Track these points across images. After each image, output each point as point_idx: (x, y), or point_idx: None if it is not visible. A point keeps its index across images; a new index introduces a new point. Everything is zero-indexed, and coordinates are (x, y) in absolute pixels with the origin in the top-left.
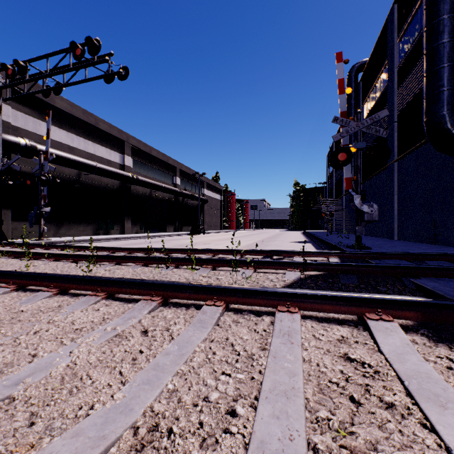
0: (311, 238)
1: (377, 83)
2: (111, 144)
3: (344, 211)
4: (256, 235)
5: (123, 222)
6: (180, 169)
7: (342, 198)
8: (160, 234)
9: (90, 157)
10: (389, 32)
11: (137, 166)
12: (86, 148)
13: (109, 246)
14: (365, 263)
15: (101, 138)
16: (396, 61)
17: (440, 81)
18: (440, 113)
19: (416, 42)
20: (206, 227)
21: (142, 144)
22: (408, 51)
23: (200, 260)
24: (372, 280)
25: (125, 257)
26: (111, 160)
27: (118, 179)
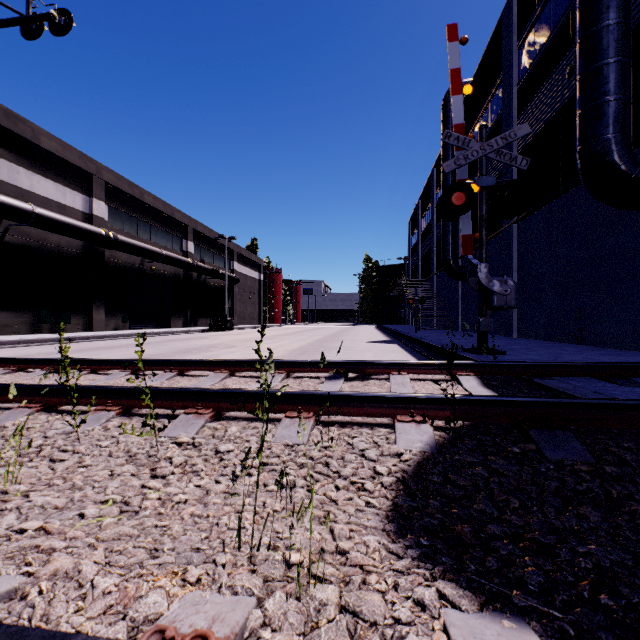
0: (394, 336)
1: (485, 112)
2: (65, 177)
3: (435, 297)
4: (312, 331)
5: (89, 311)
6: (194, 230)
7: (433, 279)
8: (157, 331)
9: (22, 195)
10: (504, 35)
11: (118, 218)
12: (14, 179)
13: (41, 354)
14: (583, 399)
15: (44, 165)
16: (516, 77)
17: (604, 86)
18: (604, 136)
19: (548, 46)
20: (237, 320)
21: (126, 183)
22: (535, 60)
23: (183, 394)
24: (616, 446)
25: (0, 389)
26: (65, 205)
27: (78, 238)
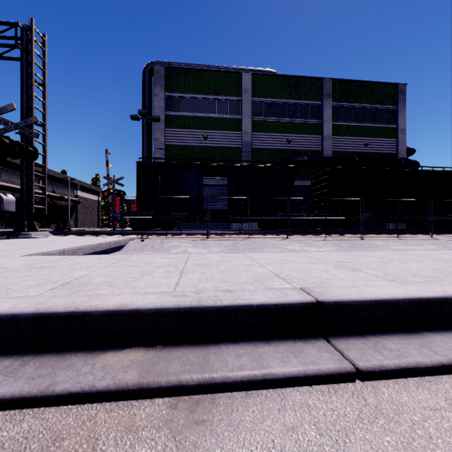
0: None
1: None
2: None
3: None
4: None
5: None
6: (48, 174)
7: None
8: None
9: None
10: None
11: None
12: None
13: None
14: None
15: None
16: None
17: None
18: None
19: None
20: (80, 225)
21: None
22: None
23: None
24: None
25: None
26: None
27: None
